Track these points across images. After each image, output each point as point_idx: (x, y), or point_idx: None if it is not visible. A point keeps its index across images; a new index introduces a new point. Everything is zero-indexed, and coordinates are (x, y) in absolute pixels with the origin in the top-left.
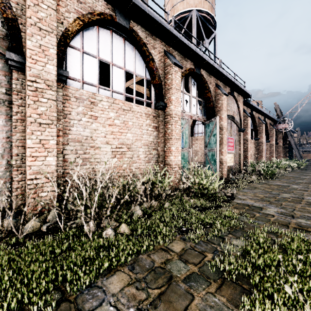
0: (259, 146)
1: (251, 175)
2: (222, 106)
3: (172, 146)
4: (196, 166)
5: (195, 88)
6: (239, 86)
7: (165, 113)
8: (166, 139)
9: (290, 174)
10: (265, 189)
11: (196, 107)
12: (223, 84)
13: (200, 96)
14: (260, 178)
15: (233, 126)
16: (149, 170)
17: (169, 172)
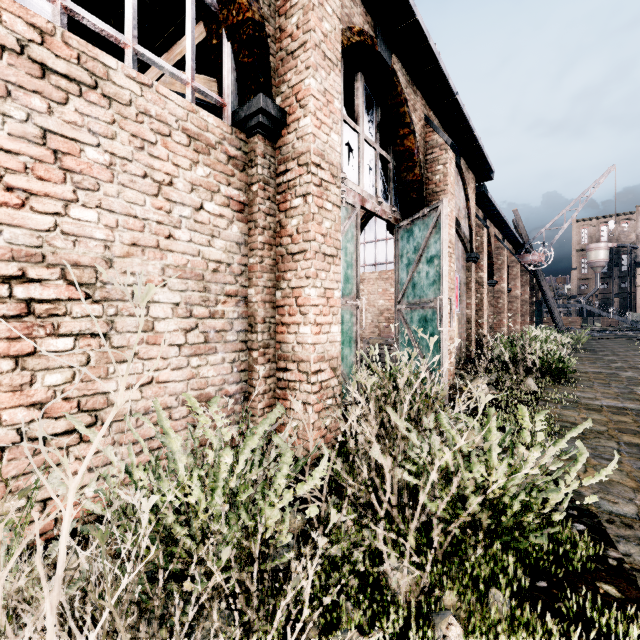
0: (497, 298)
1: (510, 372)
2: (445, 179)
3: (306, 282)
4: (485, 399)
5: (373, 117)
6: (477, 138)
7: (279, 154)
8: (283, 255)
9: (581, 365)
10: (619, 436)
11: (375, 174)
12: (440, 127)
13: (385, 147)
14: (537, 382)
15: (456, 245)
16: (207, 388)
17: (296, 391)
